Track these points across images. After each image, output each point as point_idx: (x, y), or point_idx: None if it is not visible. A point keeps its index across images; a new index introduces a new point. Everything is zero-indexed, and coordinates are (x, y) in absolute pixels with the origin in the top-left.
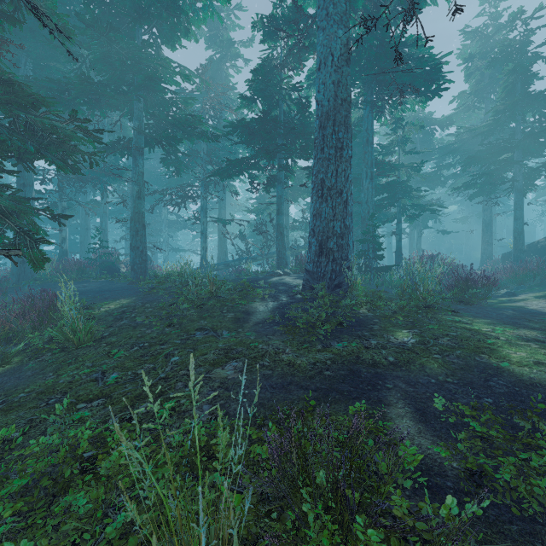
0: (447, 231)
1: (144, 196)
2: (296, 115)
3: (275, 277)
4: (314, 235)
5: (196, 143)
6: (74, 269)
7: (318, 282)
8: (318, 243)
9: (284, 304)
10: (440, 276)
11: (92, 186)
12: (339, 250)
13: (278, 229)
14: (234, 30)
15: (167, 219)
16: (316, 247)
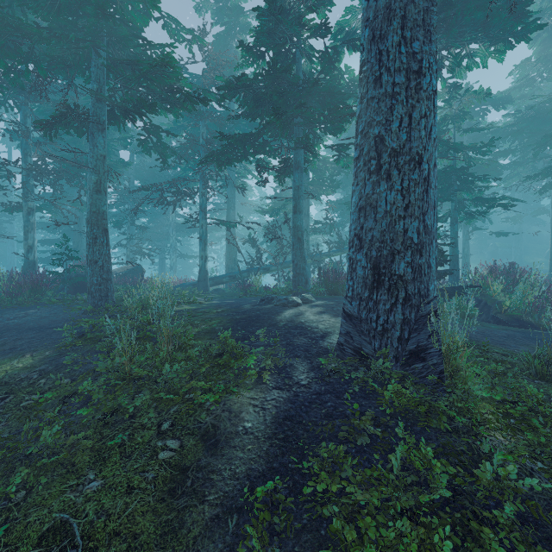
0: (503, 233)
1: (106, 189)
2: (320, 73)
3: (290, 310)
4: (360, 246)
5: (194, 127)
6: (29, 287)
7: (371, 341)
8: (370, 263)
9: (302, 403)
10: (534, 301)
11: (67, 182)
12: (415, 277)
13: (295, 234)
14: (245, 1)
15: (175, 222)
16: (366, 271)
